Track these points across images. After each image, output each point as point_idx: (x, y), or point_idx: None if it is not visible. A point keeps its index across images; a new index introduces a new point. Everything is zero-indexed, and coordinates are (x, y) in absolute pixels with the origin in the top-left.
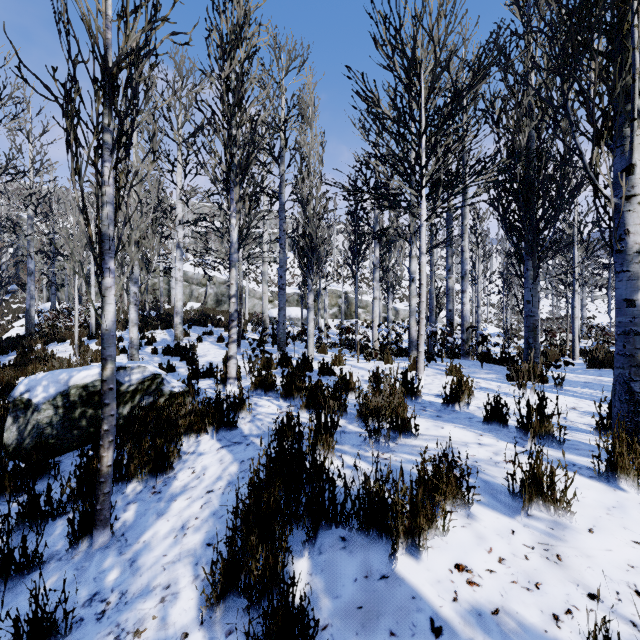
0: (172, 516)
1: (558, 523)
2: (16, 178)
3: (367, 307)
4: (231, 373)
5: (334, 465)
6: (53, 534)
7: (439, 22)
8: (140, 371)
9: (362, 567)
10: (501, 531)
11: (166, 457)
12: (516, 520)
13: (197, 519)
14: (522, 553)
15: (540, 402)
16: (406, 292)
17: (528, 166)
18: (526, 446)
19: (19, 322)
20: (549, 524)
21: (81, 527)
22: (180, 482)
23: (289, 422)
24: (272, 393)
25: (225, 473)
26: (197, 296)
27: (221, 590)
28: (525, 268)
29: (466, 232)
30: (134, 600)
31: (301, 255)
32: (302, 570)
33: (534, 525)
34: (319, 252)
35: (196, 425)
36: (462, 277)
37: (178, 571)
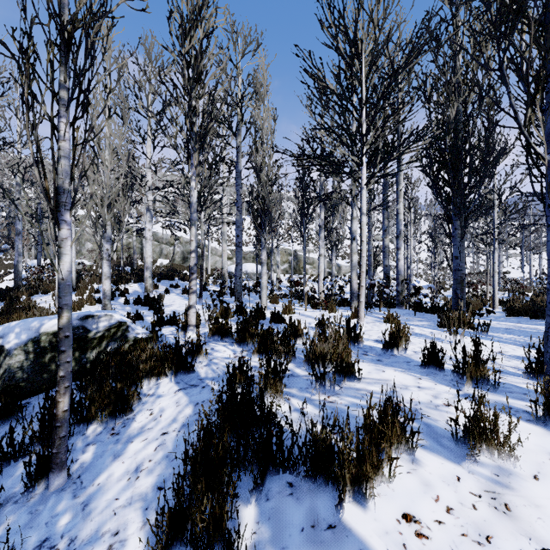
0: (127, 458)
1: (502, 469)
2: (3, 148)
3: (314, 263)
4: (191, 321)
5: (282, 408)
6: (13, 475)
7: (378, 6)
8: (107, 319)
9: (309, 515)
10: (446, 478)
11: (126, 399)
12: (460, 466)
13: (150, 461)
14: (469, 502)
15: (475, 348)
16: (347, 251)
17: (456, 137)
18: (463, 389)
19: (9, 276)
20: (494, 470)
21: (37, 470)
22: (138, 424)
23: (241, 367)
24: (228, 339)
25: (180, 415)
26: (166, 254)
27: (166, 541)
28: (453, 227)
29: (401, 196)
30: (82, 547)
31: (255, 216)
32: (249, 518)
33: (479, 471)
34: (271, 213)
35: (156, 369)
36: (397, 236)
37: (128, 516)
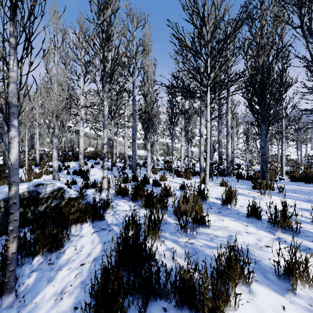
0: (56, 282)
1: None
2: None
3: (177, 150)
4: (104, 186)
5: (159, 248)
6: None
7: None
8: (51, 186)
9: None
10: (275, 307)
11: (60, 239)
12: (283, 297)
13: (71, 286)
14: None
15: (283, 207)
16: (197, 143)
17: (263, 76)
18: (275, 234)
19: (1, 157)
20: (308, 301)
21: None
22: (66, 256)
23: (133, 218)
24: (126, 197)
25: (93, 251)
26: (93, 144)
27: None
28: (261, 129)
29: (229, 111)
30: None
31: (143, 123)
32: None
33: (297, 301)
34: (153, 121)
35: (80, 218)
36: (227, 134)
37: None
